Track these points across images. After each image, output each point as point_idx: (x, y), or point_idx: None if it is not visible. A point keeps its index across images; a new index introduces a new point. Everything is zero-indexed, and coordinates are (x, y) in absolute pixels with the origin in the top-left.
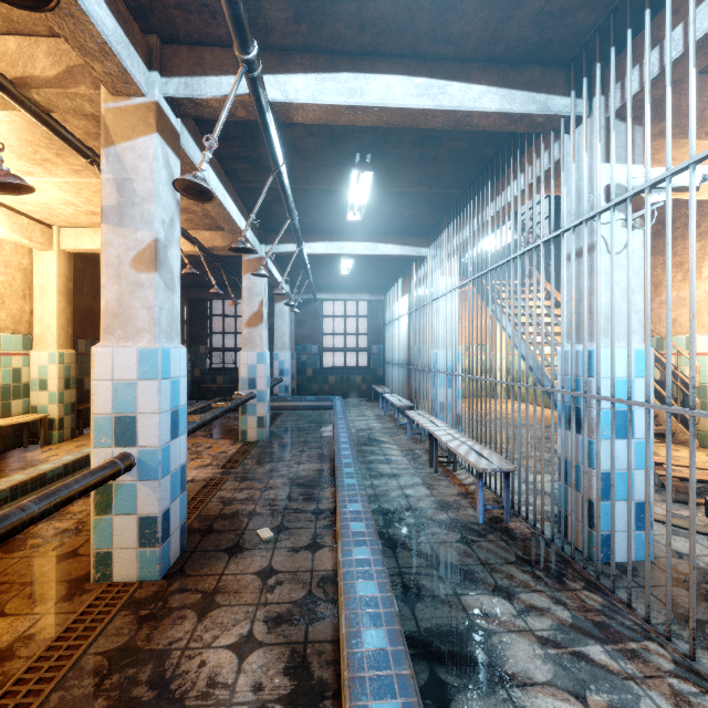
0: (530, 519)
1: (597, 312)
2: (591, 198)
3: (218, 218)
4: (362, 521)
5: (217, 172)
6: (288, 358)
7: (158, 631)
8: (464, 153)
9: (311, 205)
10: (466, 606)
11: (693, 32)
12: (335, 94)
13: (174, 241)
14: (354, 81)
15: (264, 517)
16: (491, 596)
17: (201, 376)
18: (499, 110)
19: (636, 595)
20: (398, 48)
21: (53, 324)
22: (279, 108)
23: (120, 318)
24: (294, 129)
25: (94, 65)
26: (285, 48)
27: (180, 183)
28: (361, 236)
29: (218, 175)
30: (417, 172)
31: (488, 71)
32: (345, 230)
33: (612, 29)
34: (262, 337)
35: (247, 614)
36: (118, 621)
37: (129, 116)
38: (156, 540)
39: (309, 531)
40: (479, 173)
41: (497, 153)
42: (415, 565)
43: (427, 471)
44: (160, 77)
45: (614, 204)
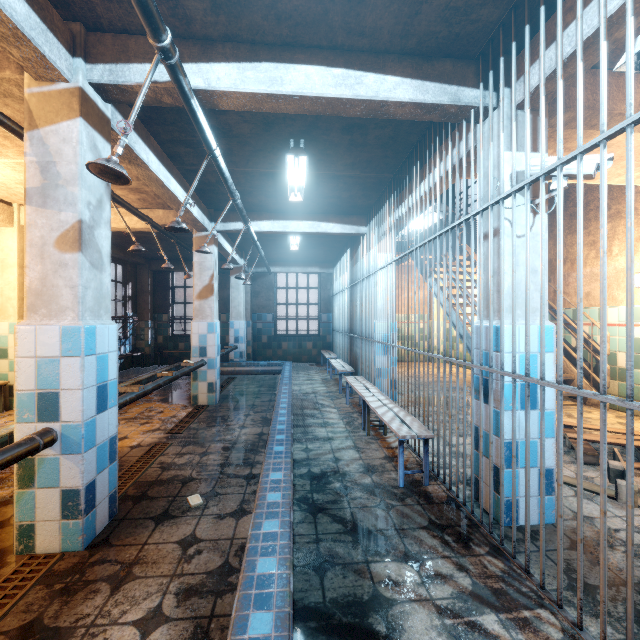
0: (447, 482)
1: (501, 292)
2: (498, 184)
3: (164, 198)
4: (280, 491)
5: (158, 155)
6: (242, 327)
7: (68, 606)
8: (390, 140)
9: (254, 186)
10: (373, 574)
11: (580, 28)
12: (256, 83)
13: (102, 222)
14: (274, 70)
15: (198, 482)
16: (399, 563)
17: (164, 343)
18: (413, 100)
19: (536, 560)
20: (316, 39)
21: (14, 296)
22: (203, 96)
23: (43, 296)
24: (228, 116)
25: (11, 50)
26: (208, 37)
27: (94, 166)
28: (304, 215)
29: (160, 158)
30: (349, 157)
31: (402, 63)
32: (290, 210)
33: (513, 25)
34: (212, 309)
35: (160, 586)
36: (31, 596)
37: (53, 101)
38: (79, 512)
39: (238, 497)
40: (406, 158)
41: (420, 140)
42: (332, 531)
43: (360, 435)
44: (85, 64)
45: (515, 190)
